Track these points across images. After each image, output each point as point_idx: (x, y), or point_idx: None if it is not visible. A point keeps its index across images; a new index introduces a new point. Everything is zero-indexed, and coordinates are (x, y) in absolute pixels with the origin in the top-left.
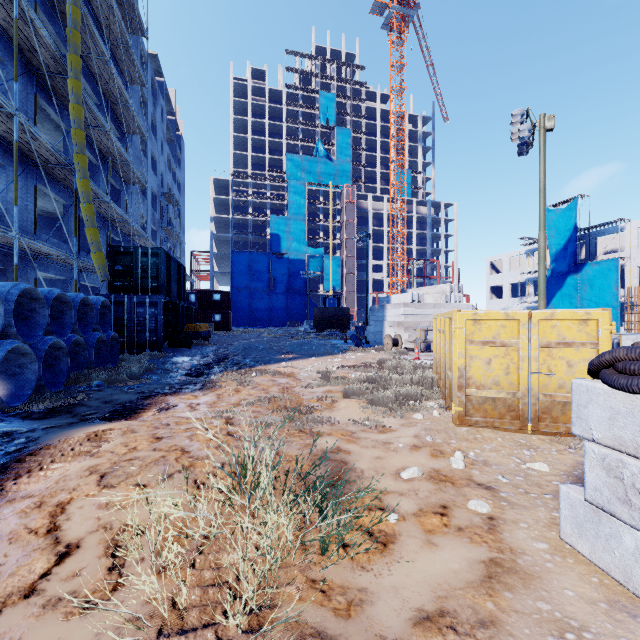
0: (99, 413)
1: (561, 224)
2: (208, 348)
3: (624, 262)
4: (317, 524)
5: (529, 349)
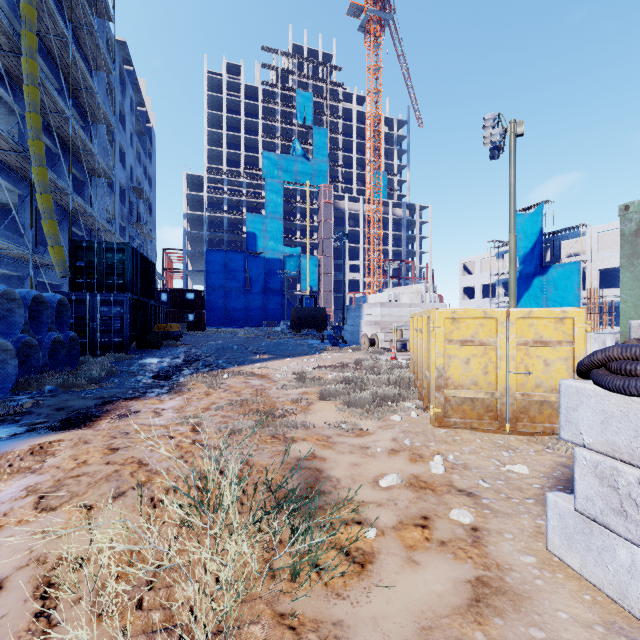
0: (49, 422)
1: (528, 228)
2: (179, 349)
3: (585, 265)
4: (286, 550)
5: (507, 348)
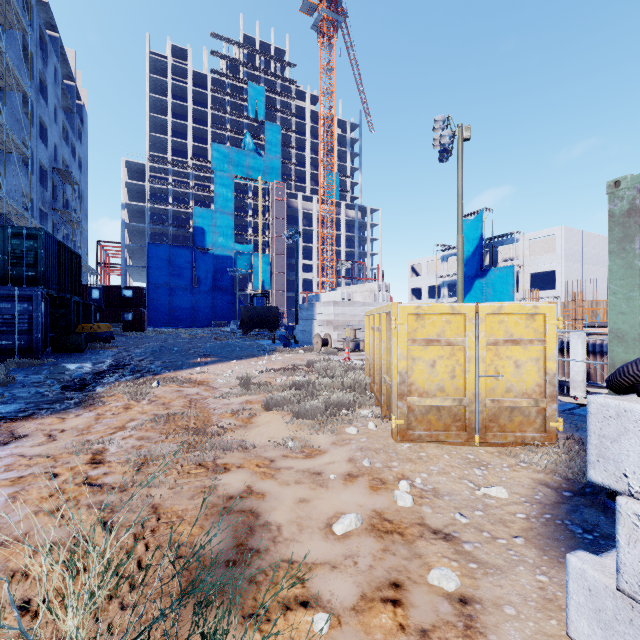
0: None
1: (470, 233)
2: (107, 352)
3: (519, 269)
4: None
5: (477, 348)
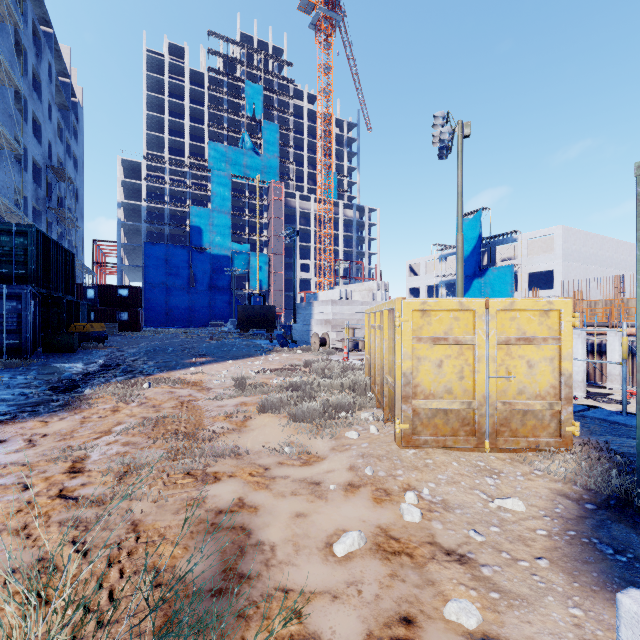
0: None
1: (468, 233)
2: (100, 352)
3: (517, 269)
4: None
5: (487, 347)
